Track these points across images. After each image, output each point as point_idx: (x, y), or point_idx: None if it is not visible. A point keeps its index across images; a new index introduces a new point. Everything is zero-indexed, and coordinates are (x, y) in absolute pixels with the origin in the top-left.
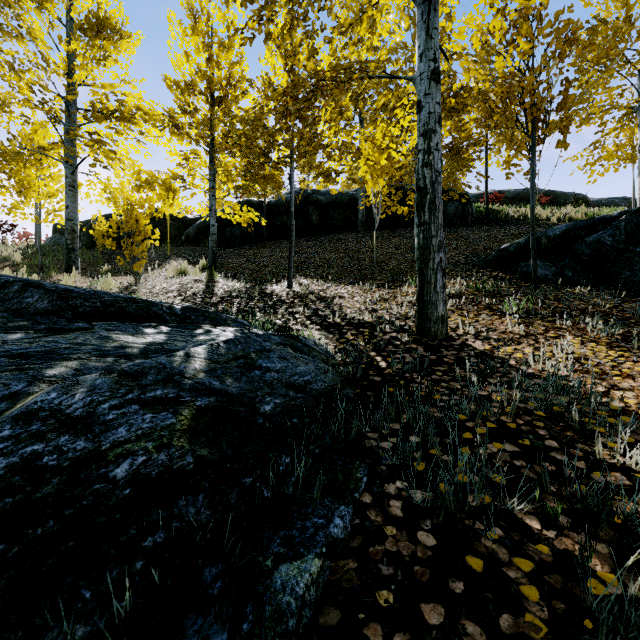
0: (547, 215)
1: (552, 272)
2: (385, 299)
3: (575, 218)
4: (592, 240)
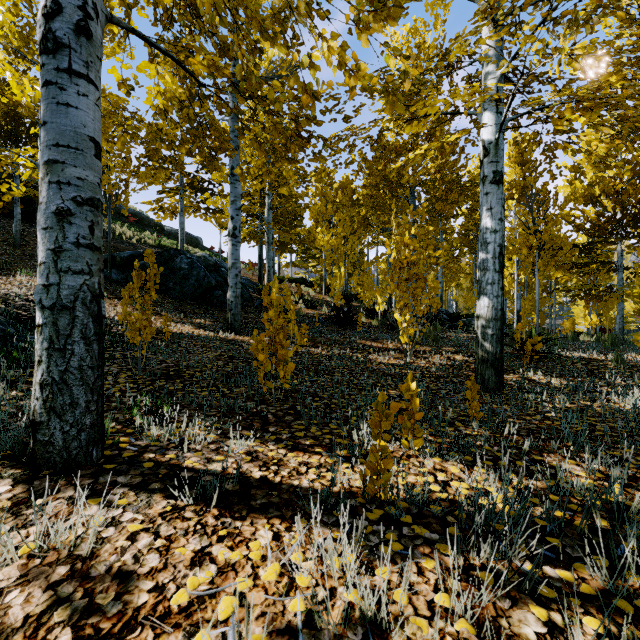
0: (131, 235)
1: (122, 278)
2: (2, 283)
3: (148, 242)
4: (142, 264)
